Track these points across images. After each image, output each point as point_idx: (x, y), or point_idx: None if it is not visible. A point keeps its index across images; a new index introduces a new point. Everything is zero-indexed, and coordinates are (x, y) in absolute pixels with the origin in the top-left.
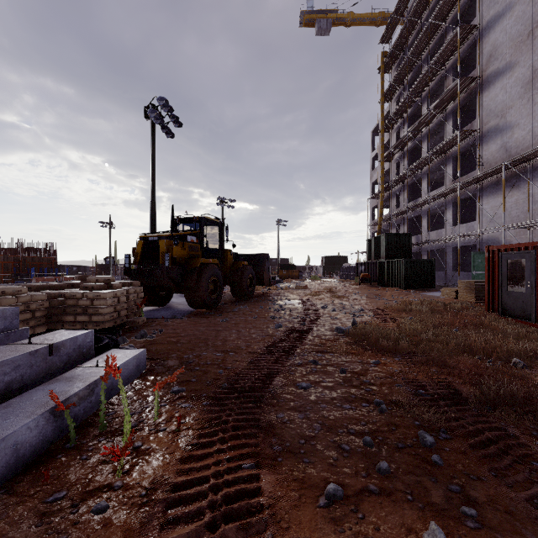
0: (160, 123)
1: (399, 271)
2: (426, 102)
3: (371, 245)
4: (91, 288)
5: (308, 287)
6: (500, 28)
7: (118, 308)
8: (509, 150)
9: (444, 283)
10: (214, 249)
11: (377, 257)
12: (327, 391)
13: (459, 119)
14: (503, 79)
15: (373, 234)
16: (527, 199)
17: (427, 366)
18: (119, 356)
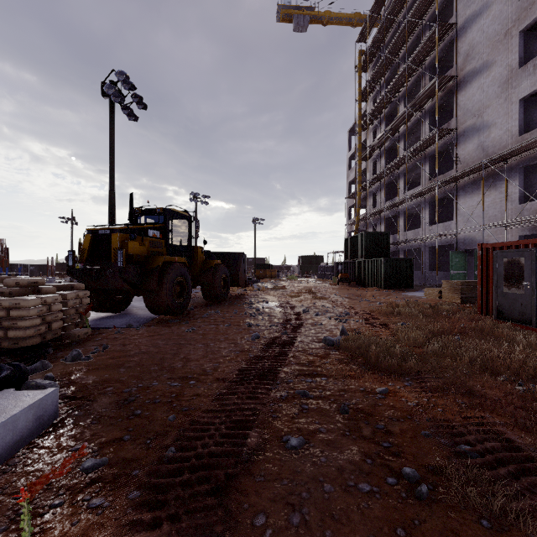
0: (121, 102)
1: (379, 271)
2: (403, 102)
3: (350, 245)
4: (8, 294)
5: (286, 288)
6: (477, 27)
7: (48, 319)
8: (486, 149)
9: (421, 283)
10: (183, 246)
11: (355, 256)
12: (329, 451)
13: (437, 118)
14: (480, 78)
15: (350, 234)
16: (504, 199)
17: (450, 396)
18: (5, 405)
